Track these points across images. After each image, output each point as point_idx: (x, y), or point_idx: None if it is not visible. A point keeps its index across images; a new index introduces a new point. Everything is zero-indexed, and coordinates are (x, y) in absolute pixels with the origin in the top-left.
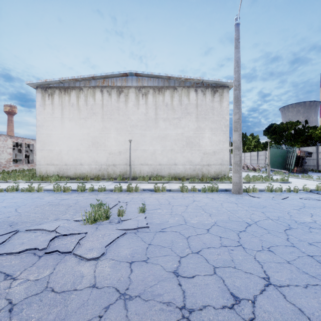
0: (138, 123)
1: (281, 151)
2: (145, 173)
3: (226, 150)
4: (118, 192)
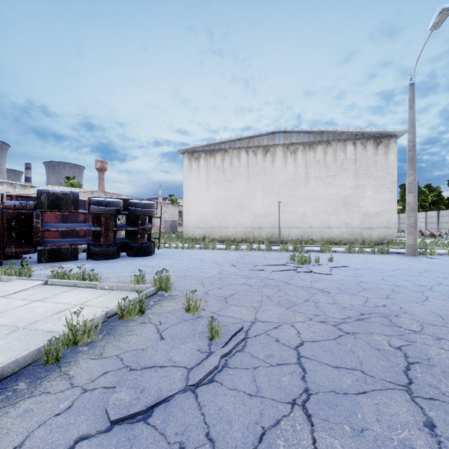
0: (286, 183)
1: None
2: (294, 236)
3: (393, 211)
4: (285, 251)
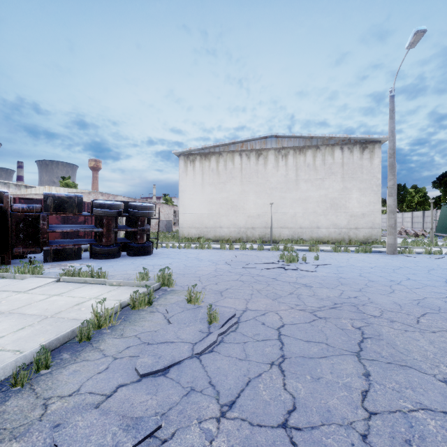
0: (278, 185)
1: None
2: (285, 236)
3: (378, 212)
4: (276, 251)
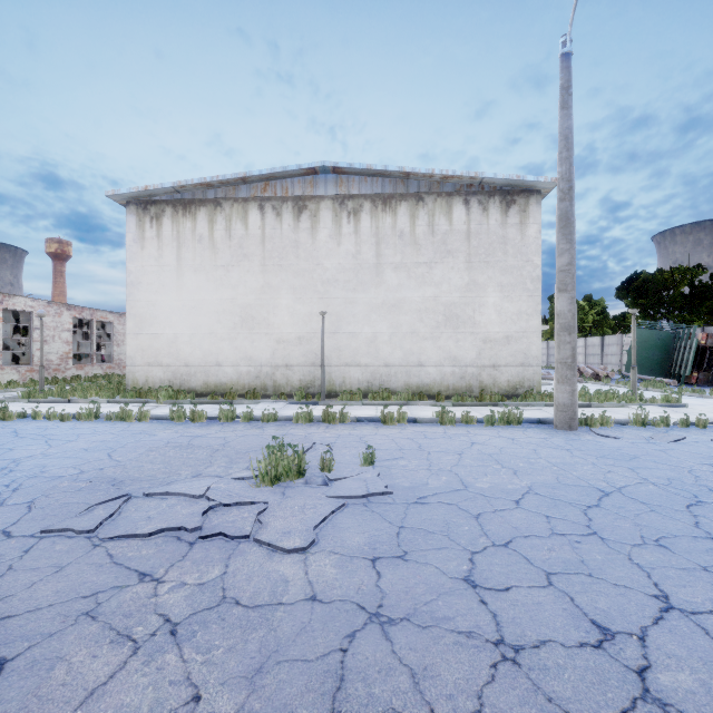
0: (340, 275)
1: (660, 334)
2: (355, 383)
3: (535, 334)
4: (305, 423)
